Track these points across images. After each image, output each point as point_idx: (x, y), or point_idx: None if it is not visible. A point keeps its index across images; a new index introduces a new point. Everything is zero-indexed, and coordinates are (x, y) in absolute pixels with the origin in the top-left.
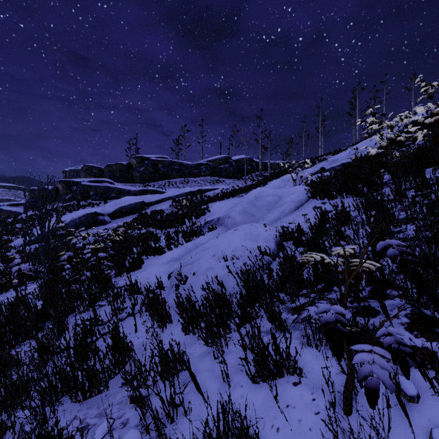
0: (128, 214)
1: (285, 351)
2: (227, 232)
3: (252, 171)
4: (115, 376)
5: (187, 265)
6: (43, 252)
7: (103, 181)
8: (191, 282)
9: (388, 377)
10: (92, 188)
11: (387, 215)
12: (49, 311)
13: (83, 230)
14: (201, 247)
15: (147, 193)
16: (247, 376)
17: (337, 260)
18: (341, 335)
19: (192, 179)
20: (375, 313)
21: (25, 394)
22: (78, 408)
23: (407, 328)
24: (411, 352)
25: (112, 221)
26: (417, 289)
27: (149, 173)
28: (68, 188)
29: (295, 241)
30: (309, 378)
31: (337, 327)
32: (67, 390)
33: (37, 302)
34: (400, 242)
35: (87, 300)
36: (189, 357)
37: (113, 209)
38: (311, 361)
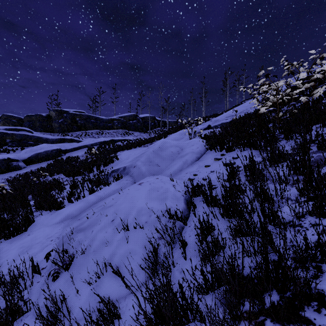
0: (44, 160)
1: None
2: (131, 186)
3: (155, 126)
4: None
5: (79, 232)
6: None
7: (20, 129)
8: (76, 266)
9: None
10: (9, 136)
11: (318, 174)
12: None
13: None
14: (102, 202)
15: (64, 142)
16: None
17: None
18: None
19: (106, 131)
20: None
21: None
22: None
23: None
24: None
25: (27, 167)
26: None
27: (68, 124)
28: None
29: (207, 199)
30: None
31: None
32: None
33: None
34: None
35: None
36: None
37: (28, 155)
38: None
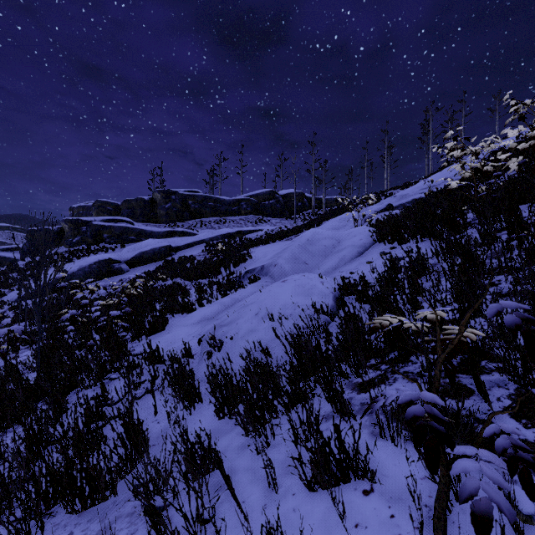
0: (151, 261)
1: (351, 445)
2: (273, 284)
3: (304, 208)
4: (126, 476)
5: (223, 327)
6: (38, 310)
7: (119, 220)
8: (227, 348)
9: (504, 498)
10: (106, 229)
11: (475, 263)
12: (43, 387)
13: (94, 280)
14: (240, 303)
15: (174, 235)
16: (301, 481)
17: (422, 326)
18: (437, 436)
19: (230, 218)
20: (468, 393)
21: (6, 501)
22: (75, 521)
23: (513, 415)
24: (533, 458)
25: (131, 270)
26: (524, 361)
27: (177, 210)
28: (76, 228)
29: (358, 295)
30: (384, 485)
31: (429, 424)
32: (61, 497)
33: (31, 373)
34: (520, 305)
35: (94, 372)
36: (224, 449)
37: (132, 255)
38: (386, 460)
